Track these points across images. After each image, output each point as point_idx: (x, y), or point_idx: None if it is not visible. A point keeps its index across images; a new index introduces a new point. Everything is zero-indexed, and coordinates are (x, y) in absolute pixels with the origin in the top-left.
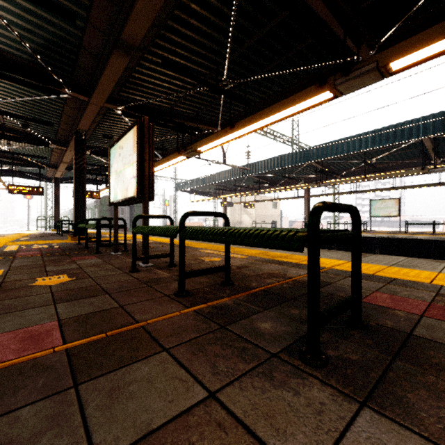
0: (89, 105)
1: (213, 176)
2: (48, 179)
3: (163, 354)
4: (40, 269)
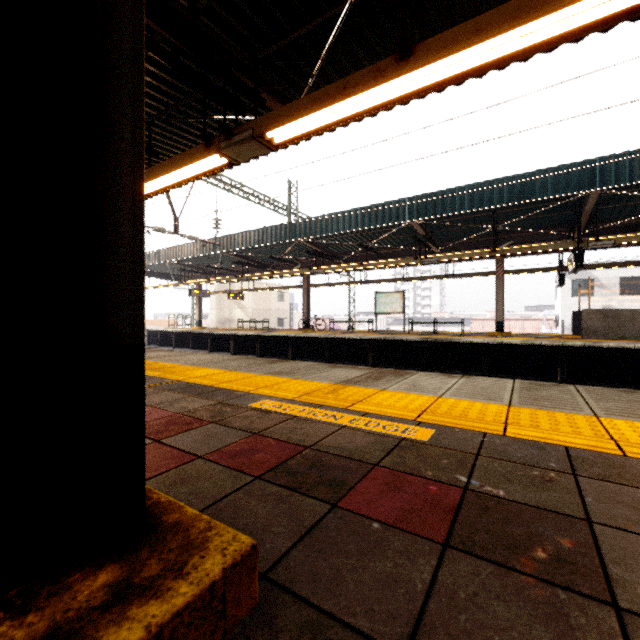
0: None
1: (173, 250)
2: None
3: None
4: None
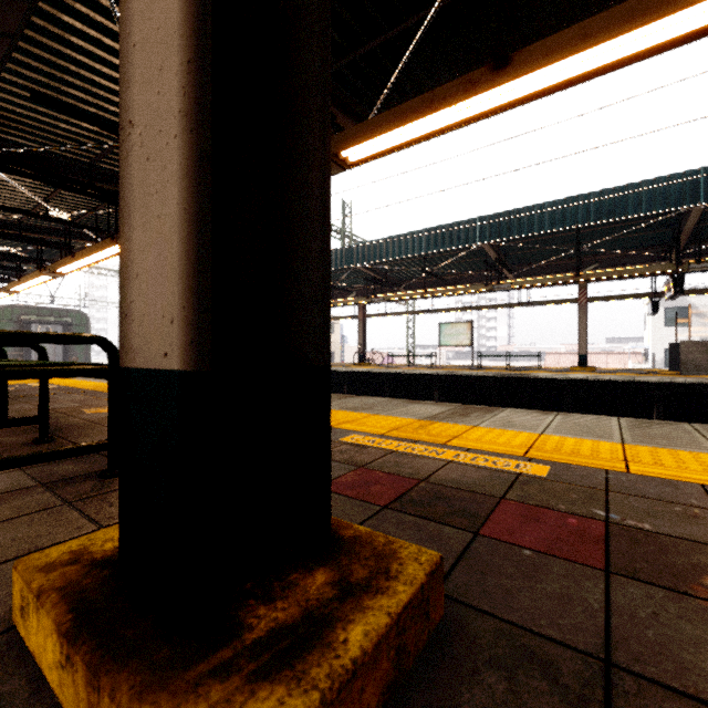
0: None
1: None
2: None
3: None
4: None
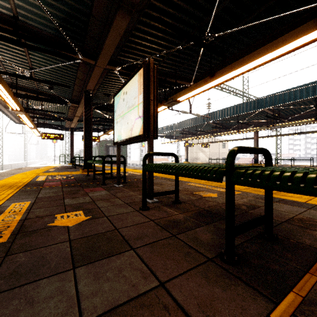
0: (95, 67)
1: (179, 123)
2: (66, 129)
3: None
4: (60, 202)
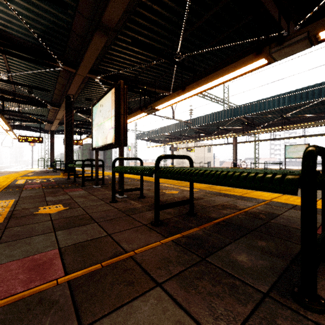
0: (76, 75)
1: (164, 128)
2: (46, 131)
3: (157, 289)
4: (42, 199)
